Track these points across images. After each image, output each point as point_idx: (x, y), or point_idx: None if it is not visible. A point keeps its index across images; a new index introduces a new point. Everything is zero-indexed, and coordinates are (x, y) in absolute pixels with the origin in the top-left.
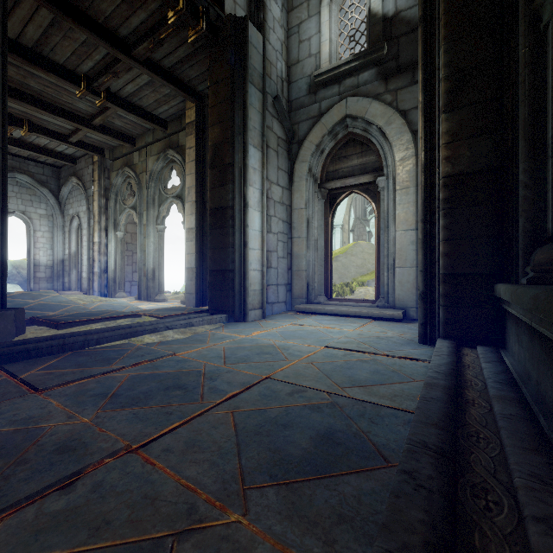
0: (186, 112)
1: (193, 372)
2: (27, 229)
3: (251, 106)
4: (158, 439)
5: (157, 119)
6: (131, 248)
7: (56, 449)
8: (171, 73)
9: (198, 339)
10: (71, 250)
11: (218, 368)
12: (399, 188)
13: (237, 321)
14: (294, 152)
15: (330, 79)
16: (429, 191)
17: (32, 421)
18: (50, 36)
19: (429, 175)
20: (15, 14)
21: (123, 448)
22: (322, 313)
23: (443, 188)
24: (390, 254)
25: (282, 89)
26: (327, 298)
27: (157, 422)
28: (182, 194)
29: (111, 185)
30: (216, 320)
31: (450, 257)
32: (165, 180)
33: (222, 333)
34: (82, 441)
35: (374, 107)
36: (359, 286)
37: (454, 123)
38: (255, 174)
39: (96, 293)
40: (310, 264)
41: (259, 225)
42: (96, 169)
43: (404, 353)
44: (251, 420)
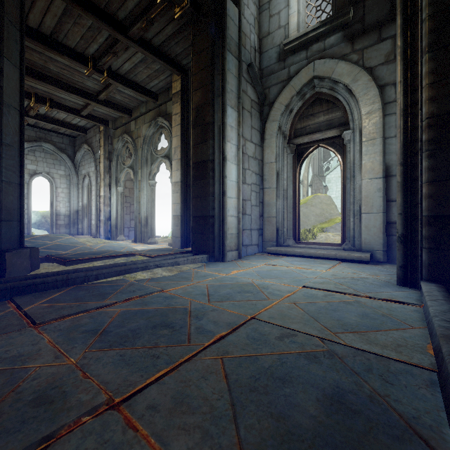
0: (172, 84)
1: (180, 310)
2: (50, 186)
3: (229, 71)
4: (143, 390)
5: (149, 92)
6: (129, 200)
7: (33, 400)
8: (160, 50)
9: (183, 276)
10: (83, 202)
11: (203, 306)
12: (365, 140)
13: (216, 261)
14: (265, 113)
15: (298, 46)
16: (409, 134)
17: (20, 359)
18: (63, 24)
19: (409, 118)
20: (36, 6)
21: (104, 403)
22: (292, 254)
23: (427, 129)
24: (356, 201)
25: (254, 58)
26: (295, 241)
27: (143, 368)
28: (169, 154)
29: (113, 149)
30: (198, 260)
31: (435, 199)
32: (156, 143)
33: (204, 272)
34: (62, 389)
35: (341, 67)
36: (319, 232)
37: (440, 61)
38: (232, 131)
39: (102, 237)
40: (280, 212)
41: (236, 177)
42: (102, 137)
43: (387, 296)
44: (243, 370)
